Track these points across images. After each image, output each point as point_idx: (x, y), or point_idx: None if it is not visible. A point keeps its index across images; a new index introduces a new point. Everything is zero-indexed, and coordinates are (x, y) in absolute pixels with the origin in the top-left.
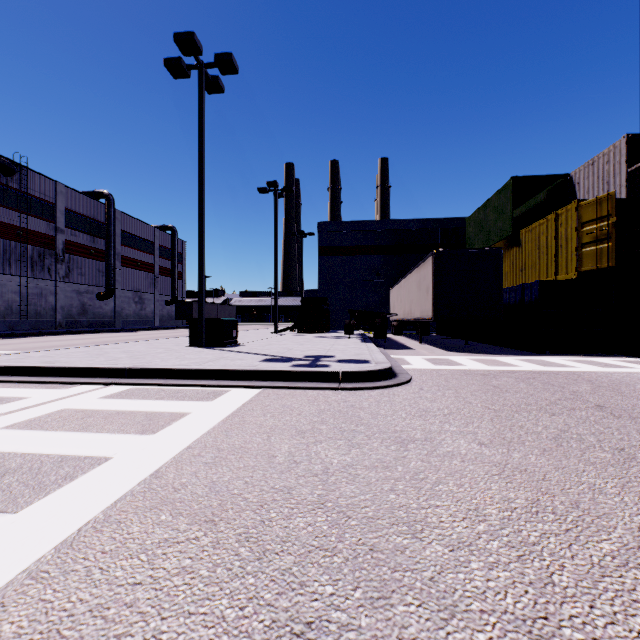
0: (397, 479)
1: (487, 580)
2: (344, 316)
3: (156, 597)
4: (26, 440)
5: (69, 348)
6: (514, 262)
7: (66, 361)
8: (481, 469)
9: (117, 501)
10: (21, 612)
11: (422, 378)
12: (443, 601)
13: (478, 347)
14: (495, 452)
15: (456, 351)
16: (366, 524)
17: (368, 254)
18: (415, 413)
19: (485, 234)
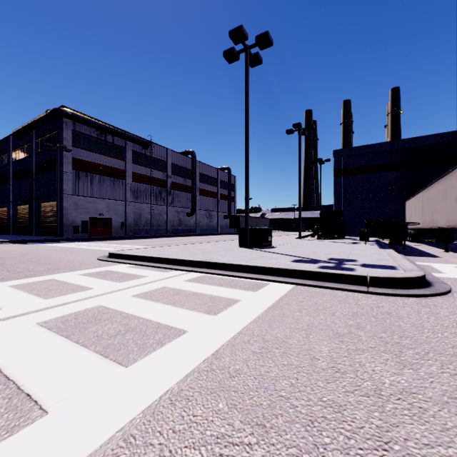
0: None
1: None
2: (357, 225)
3: None
4: (142, 307)
5: (171, 245)
6: None
7: (168, 254)
8: None
9: (187, 375)
10: None
11: None
12: None
13: None
14: None
15: None
16: None
17: (381, 171)
18: None
19: None
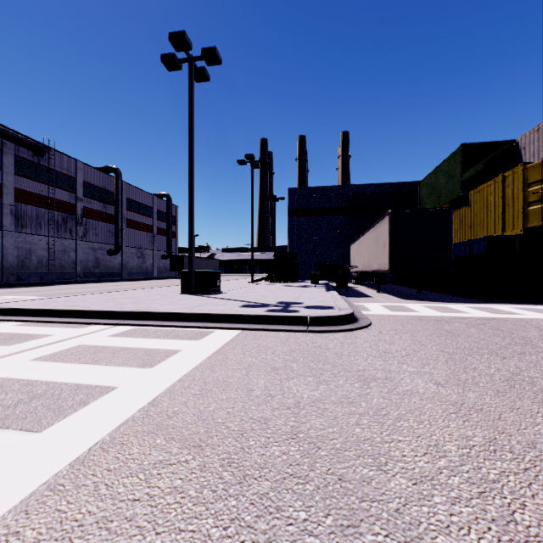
0: (361, 414)
1: (450, 515)
2: (310, 268)
3: (152, 513)
4: (50, 370)
5: (85, 294)
6: (463, 220)
7: (83, 305)
8: (439, 407)
9: (121, 425)
10: (41, 520)
11: (380, 323)
12: (409, 533)
13: (430, 295)
14: (451, 392)
15: (410, 299)
16: (334, 455)
17: (331, 215)
18: (375, 354)
19: (436, 195)
